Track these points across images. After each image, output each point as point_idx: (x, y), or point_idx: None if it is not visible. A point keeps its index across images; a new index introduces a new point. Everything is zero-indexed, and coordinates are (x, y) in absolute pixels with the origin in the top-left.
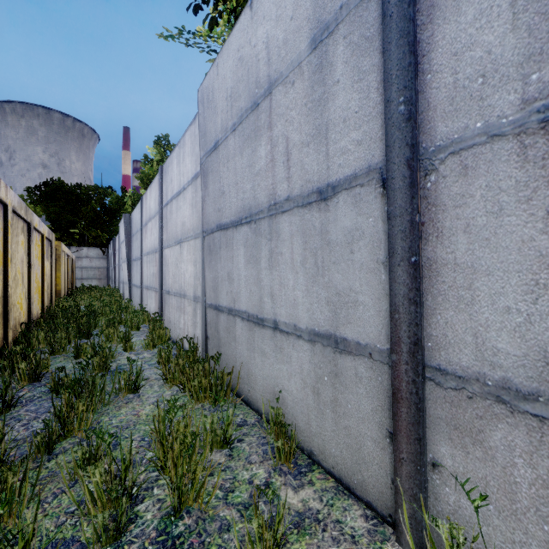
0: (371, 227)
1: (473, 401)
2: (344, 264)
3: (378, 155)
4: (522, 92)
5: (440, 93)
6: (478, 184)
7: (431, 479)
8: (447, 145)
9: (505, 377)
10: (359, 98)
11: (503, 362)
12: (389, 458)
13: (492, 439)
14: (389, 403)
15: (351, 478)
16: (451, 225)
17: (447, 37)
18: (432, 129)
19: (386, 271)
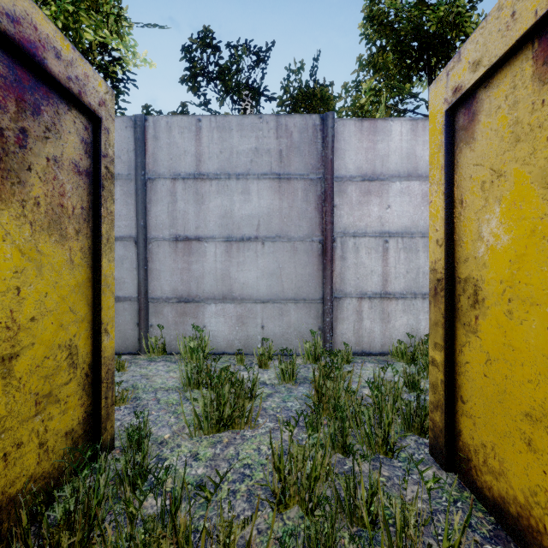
0: (131, 256)
1: (161, 304)
2: (119, 268)
3: (134, 233)
4: (170, 232)
5: (153, 224)
6: (161, 250)
7: (151, 330)
8: (155, 238)
9: (167, 296)
10: (127, 211)
11: (167, 292)
12: (137, 332)
13: (165, 312)
14: (137, 314)
15: (121, 348)
16: (156, 259)
17: (155, 210)
18: (151, 232)
19: (136, 271)
